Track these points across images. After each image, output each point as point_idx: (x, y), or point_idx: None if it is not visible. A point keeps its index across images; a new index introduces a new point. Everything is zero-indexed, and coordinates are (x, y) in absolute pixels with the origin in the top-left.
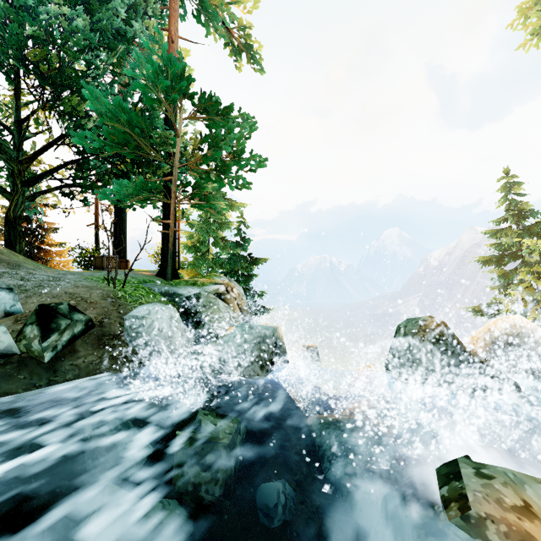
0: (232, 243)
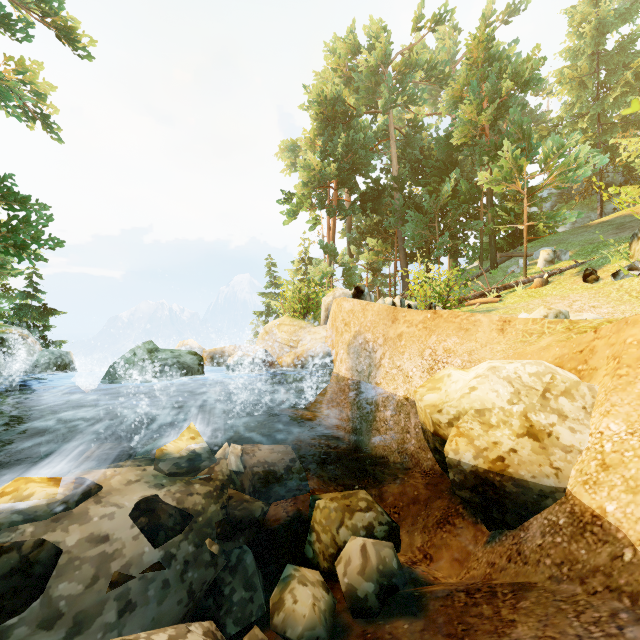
0: (22, 293)
